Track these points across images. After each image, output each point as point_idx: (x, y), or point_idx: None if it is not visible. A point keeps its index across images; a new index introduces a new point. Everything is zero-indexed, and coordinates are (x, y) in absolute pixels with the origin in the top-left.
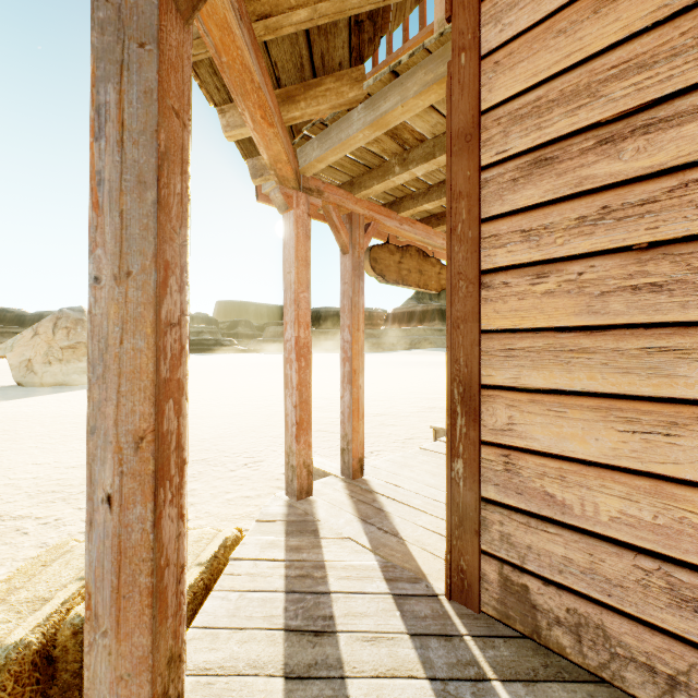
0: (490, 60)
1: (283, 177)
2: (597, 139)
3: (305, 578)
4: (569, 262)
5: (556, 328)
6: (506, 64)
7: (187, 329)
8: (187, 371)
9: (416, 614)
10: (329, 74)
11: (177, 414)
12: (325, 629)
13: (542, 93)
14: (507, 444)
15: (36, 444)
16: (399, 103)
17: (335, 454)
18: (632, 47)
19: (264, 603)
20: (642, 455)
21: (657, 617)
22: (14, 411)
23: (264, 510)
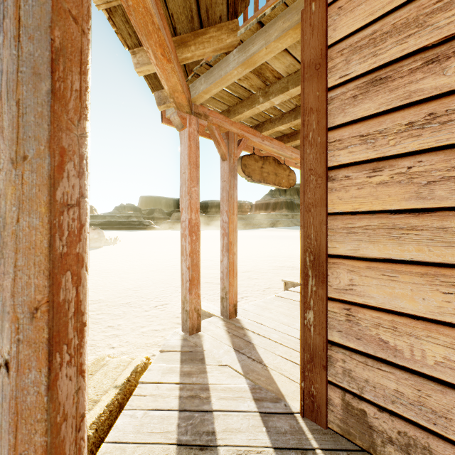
0: (334, 6)
1: (179, 103)
2: (424, 60)
3: (194, 398)
4: (400, 158)
5: (389, 211)
6: (348, 8)
7: (86, 210)
8: (86, 246)
9: (278, 430)
10: (212, 26)
11: (75, 284)
12: (208, 444)
13: (377, 27)
14: (348, 300)
15: None
16: (264, 45)
17: (217, 299)
18: None
19: (162, 420)
20: None
21: None
22: None
23: (166, 343)
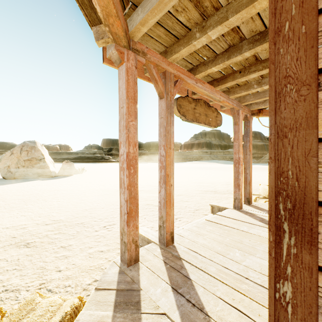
0: None
1: (115, 34)
2: None
3: None
4: None
5: None
6: None
7: None
8: None
9: None
10: None
11: None
12: None
13: None
14: None
15: None
16: None
17: (156, 219)
18: None
19: None
20: None
21: None
22: None
23: (102, 277)
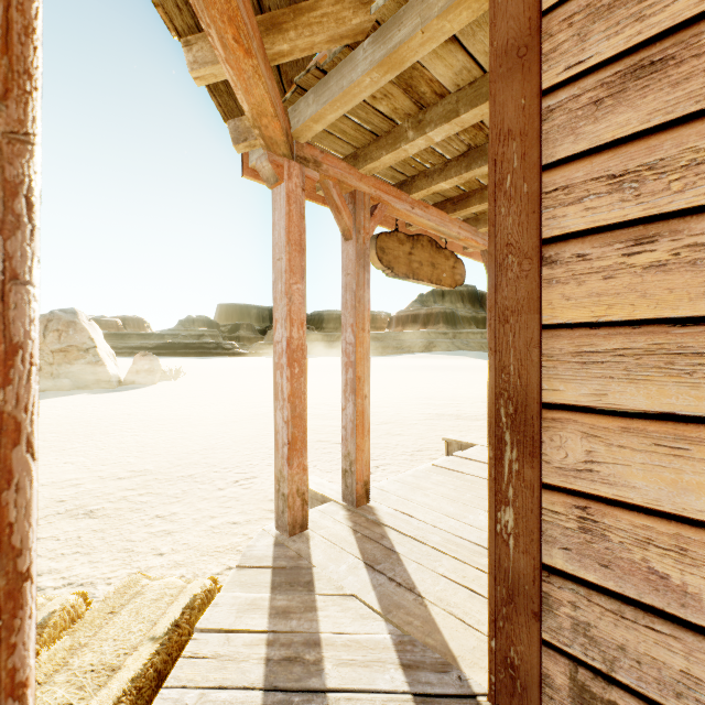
0: None
1: (270, 138)
2: None
3: (293, 664)
4: (695, 216)
5: (671, 320)
6: None
7: (30, 312)
8: (30, 394)
9: None
10: None
11: None
12: None
13: None
14: (584, 491)
15: None
16: (419, 26)
17: (337, 468)
18: None
19: None
20: None
21: None
22: None
23: (247, 552)
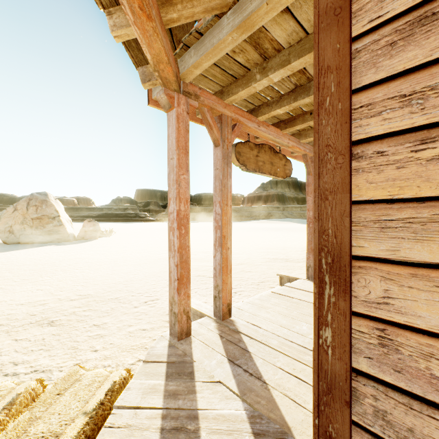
0: None
1: (165, 79)
2: None
3: (179, 432)
4: None
5: None
6: None
7: None
8: None
9: None
10: None
11: None
12: None
13: None
14: (383, 318)
15: (1, 286)
16: (264, 0)
17: (210, 293)
18: None
19: None
20: None
21: None
22: None
23: (150, 351)
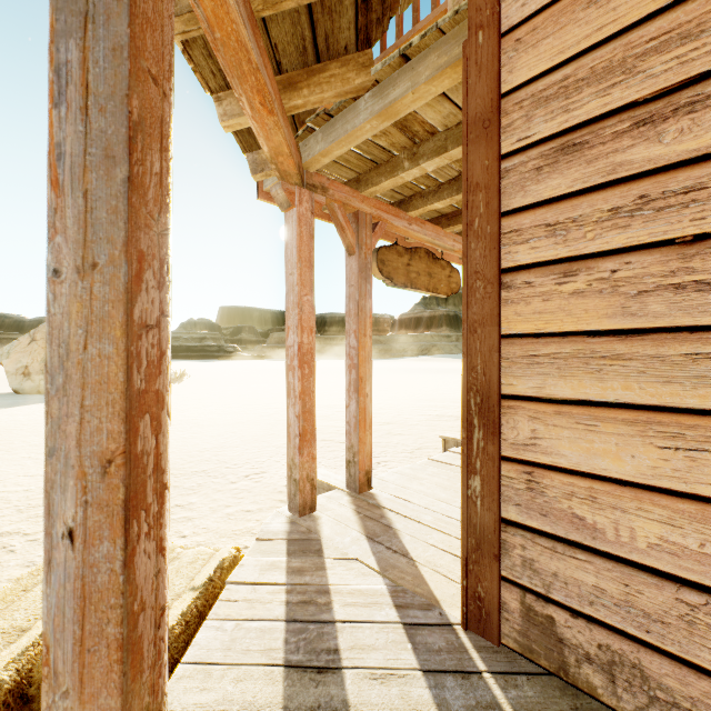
0: (510, 38)
1: (284, 171)
2: (633, 120)
3: (308, 605)
4: (601, 258)
5: (586, 332)
6: (529, 42)
7: (168, 333)
8: (168, 381)
9: (429, 647)
10: (334, 59)
11: (155, 432)
12: (329, 665)
13: (570, 71)
14: (530, 460)
15: (29, 454)
16: (410, 89)
17: (340, 465)
18: (674, 15)
19: (262, 634)
20: (687, 475)
21: (704, 659)
22: (9, 420)
23: (265, 528)
